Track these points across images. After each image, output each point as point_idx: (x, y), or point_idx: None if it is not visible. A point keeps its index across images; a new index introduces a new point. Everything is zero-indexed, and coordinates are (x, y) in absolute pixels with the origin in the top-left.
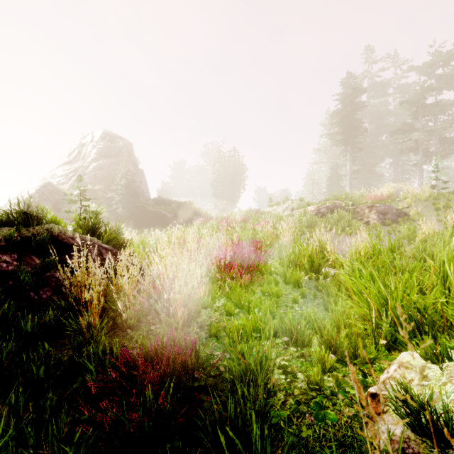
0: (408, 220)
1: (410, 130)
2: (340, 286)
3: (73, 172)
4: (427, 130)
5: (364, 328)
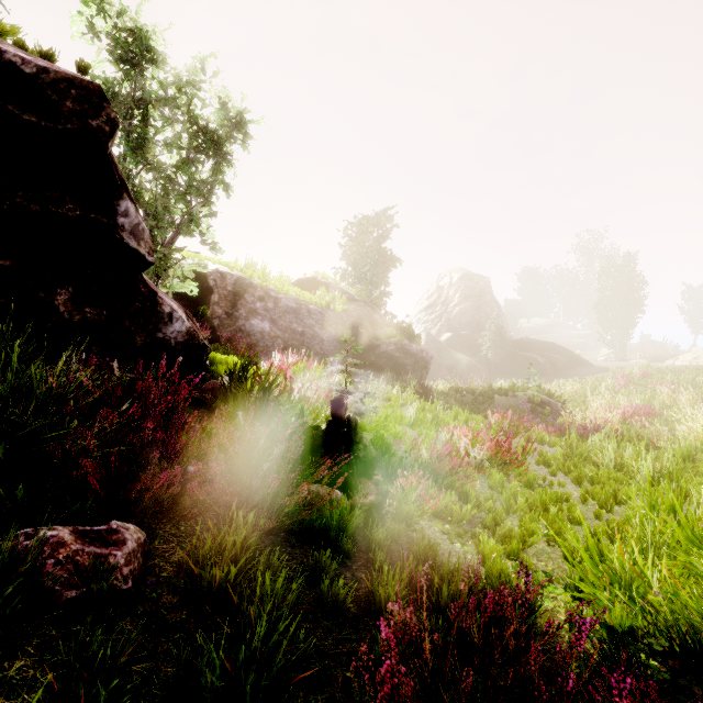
0: None
1: None
2: None
3: (438, 317)
4: None
5: None
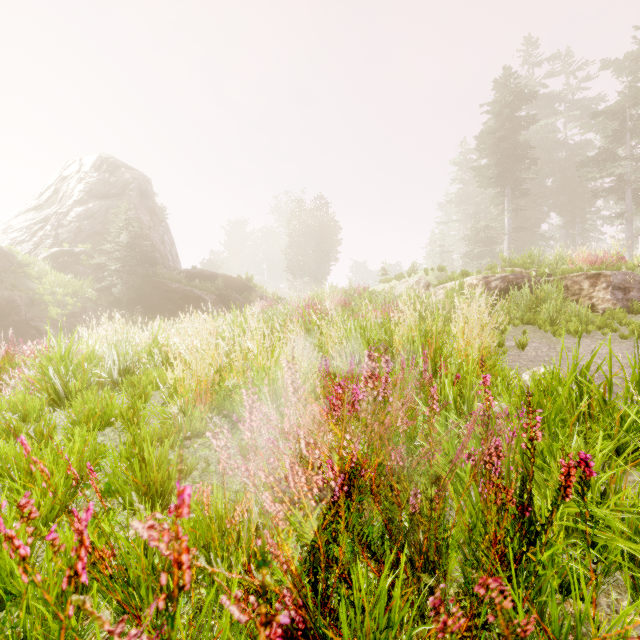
0: None
1: (609, 159)
2: None
3: (40, 223)
4: (636, 161)
5: None
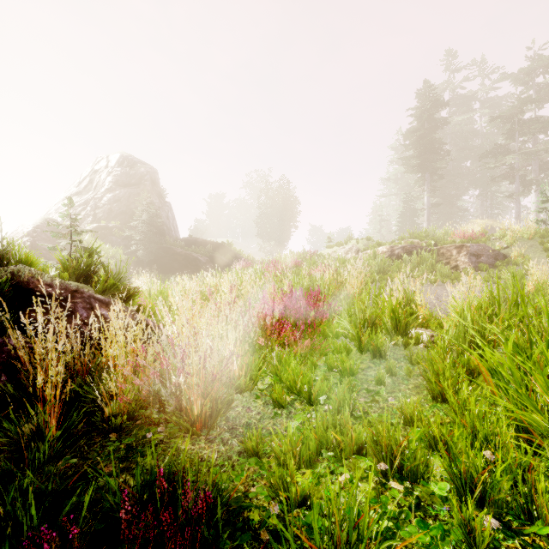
0: (509, 264)
1: (503, 152)
2: (445, 357)
3: (83, 205)
4: (525, 153)
5: (516, 440)
